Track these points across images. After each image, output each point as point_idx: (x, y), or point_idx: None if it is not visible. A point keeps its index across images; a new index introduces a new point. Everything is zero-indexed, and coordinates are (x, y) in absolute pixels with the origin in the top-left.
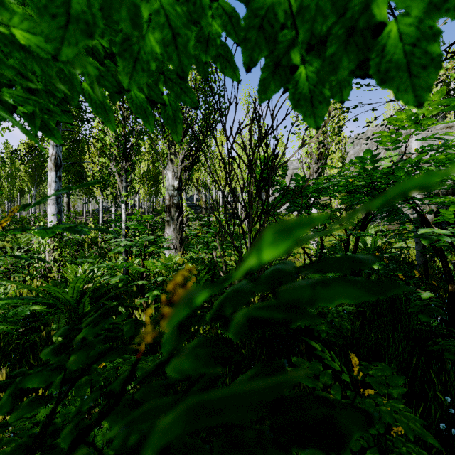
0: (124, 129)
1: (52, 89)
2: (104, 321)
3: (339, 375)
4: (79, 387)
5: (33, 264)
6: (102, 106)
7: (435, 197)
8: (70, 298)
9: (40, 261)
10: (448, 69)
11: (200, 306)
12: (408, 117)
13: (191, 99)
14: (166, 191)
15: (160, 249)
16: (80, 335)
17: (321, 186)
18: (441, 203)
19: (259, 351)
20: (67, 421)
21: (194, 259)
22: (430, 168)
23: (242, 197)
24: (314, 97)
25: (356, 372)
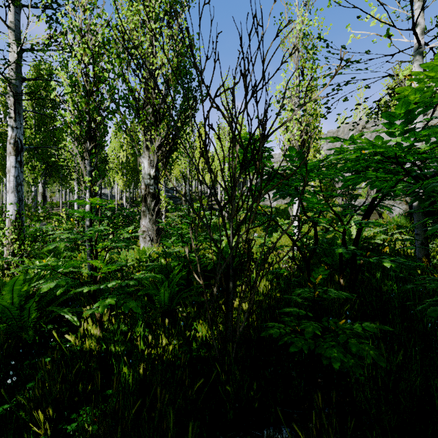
0: (87, 105)
1: None
2: None
3: (369, 434)
4: None
5: None
6: None
7: None
8: (8, 305)
9: None
10: None
11: None
12: None
13: None
14: (142, 180)
15: (118, 243)
16: None
17: (329, 159)
18: None
19: (246, 385)
20: None
21: (167, 253)
22: None
23: (222, 177)
24: None
25: None
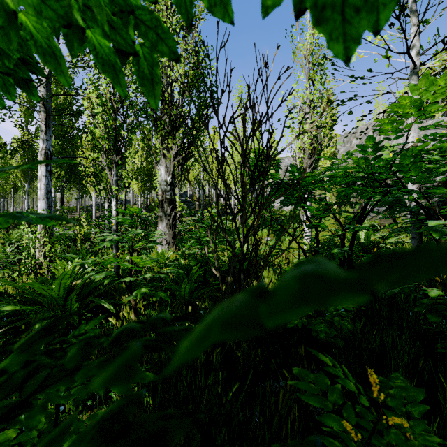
0: (115, 122)
1: (3, 47)
2: (41, 342)
3: None
4: (31, 416)
5: (24, 259)
6: (50, 52)
7: (440, 189)
8: (56, 296)
9: (29, 257)
10: (436, 69)
11: (180, 316)
12: (412, 103)
13: (170, 48)
14: (159, 186)
15: (149, 244)
16: (1, 366)
17: (319, 177)
18: (445, 195)
19: (254, 352)
20: (31, 444)
21: (186, 254)
22: (434, 157)
23: (235, 190)
24: (349, 1)
25: (376, 393)
